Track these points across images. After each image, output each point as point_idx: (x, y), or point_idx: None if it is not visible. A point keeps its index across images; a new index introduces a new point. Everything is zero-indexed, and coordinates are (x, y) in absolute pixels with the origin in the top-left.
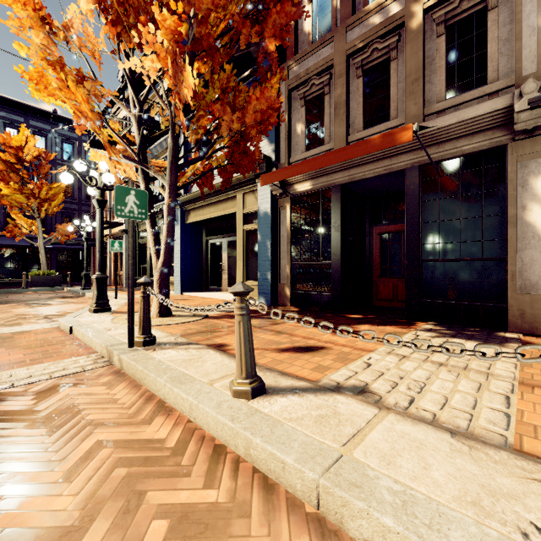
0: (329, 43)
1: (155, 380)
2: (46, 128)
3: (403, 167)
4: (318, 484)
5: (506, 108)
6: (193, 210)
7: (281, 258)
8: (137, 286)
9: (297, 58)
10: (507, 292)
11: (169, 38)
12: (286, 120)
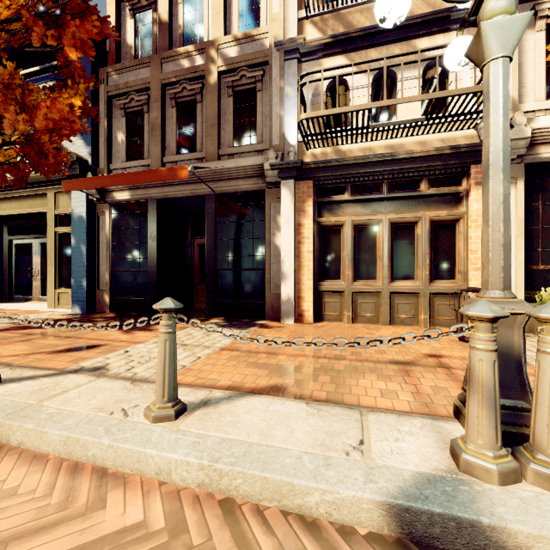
0: (147, 66)
1: None
2: None
3: (204, 193)
4: None
5: (262, 165)
6: None
7: (101, 264)
8: None
9: (117, 68)
10: (266, 293)
11: None
12: (106, 126)
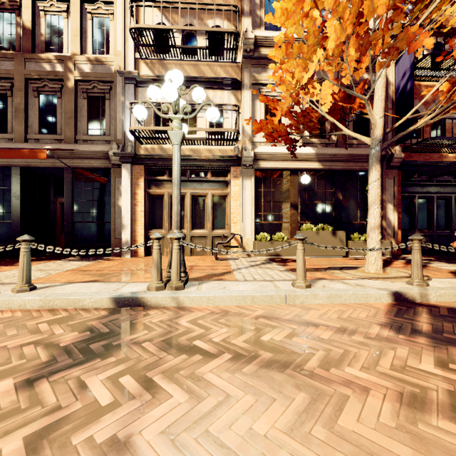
0: (10, 60)
1: None
2: None
3: (63, 166)
4: None
5: (108, 152)
6: None
7: None
8: None
9: None
10: (112, 238)
11: None
12: None
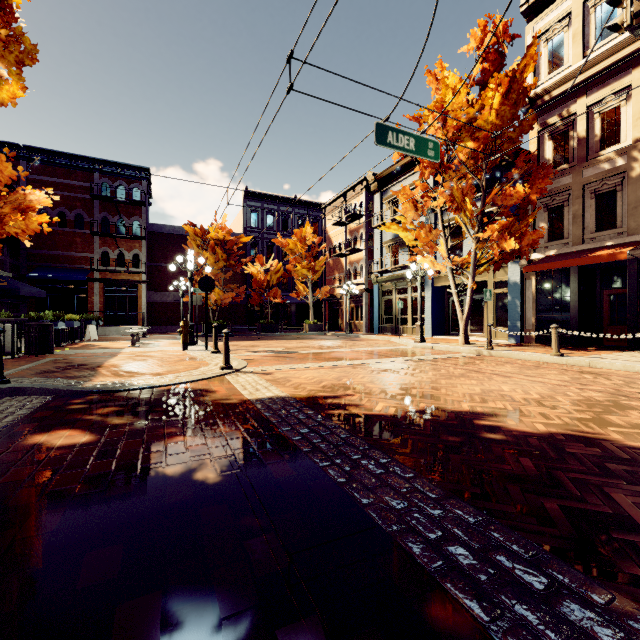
0: (568, 175)
1: (518, 355)
2: (288, 210)
3: (625, 259)
4: (589, 362)
5: None
6: (443, 277)
7: (527, 312)
8: (381, 332)
9: None
10: None
11: (500, 226)
12: (532, 221)
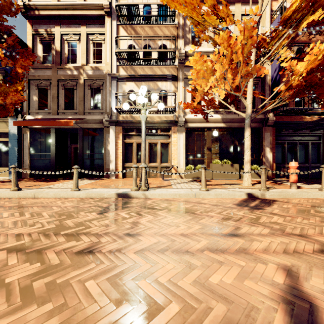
0: (50, 70)
1: None
2: None
3: (78, 128)
4: (34, 194)
5: (102, 119)
6: None
7: (24, 156)
8: None
9: (34, 68)
10: (104, 168)
11: None
12: (27, 93)
